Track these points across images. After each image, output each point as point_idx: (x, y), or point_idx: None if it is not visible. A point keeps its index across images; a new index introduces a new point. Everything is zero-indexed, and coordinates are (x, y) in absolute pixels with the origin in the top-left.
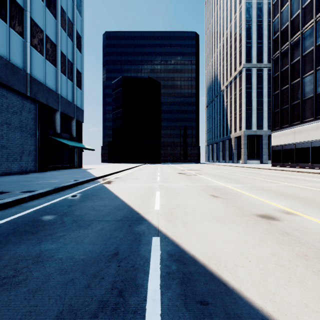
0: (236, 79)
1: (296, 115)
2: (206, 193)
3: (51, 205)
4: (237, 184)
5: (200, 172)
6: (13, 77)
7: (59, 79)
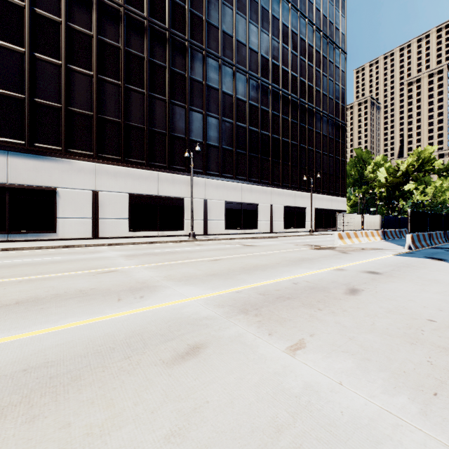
0: None
1: None
2: (351, 297)
3: None
4: (163, 289)
5: None
6: None
7: None
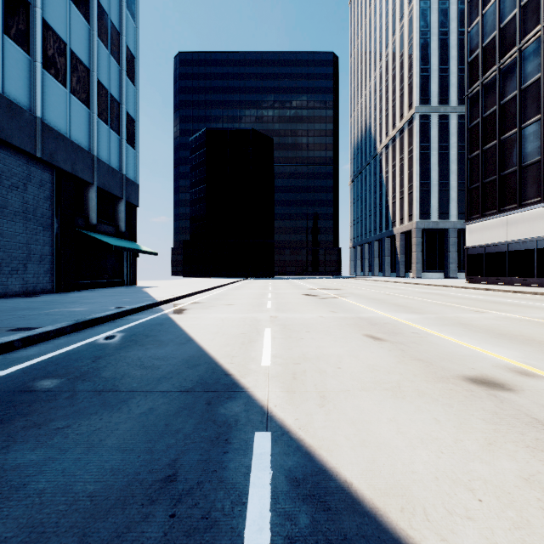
0: (403, 132)
1: (510, 194)
2: (359, 332)
3: (60, 356)
4: (413, 314)
5: (342, 292)
6: (11, 123)
7: (95, 129)
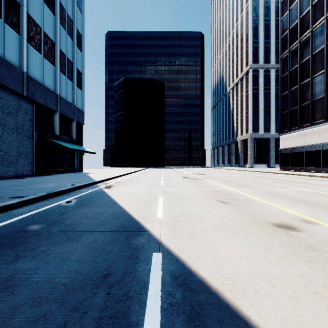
0: (242, 80)
1: (306, 117)
2: (214, 199)
3: (41, 212)
4: (246, 188)
5: (205, 176)
6: (8, 75)
7: (58, 78)
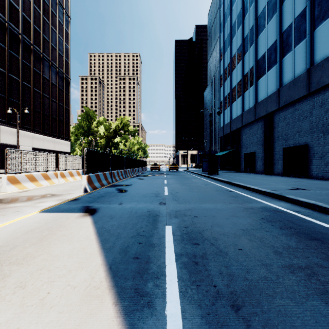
0: None
1: None
2: None
3: None
4: None
5: None
6: None
7: None
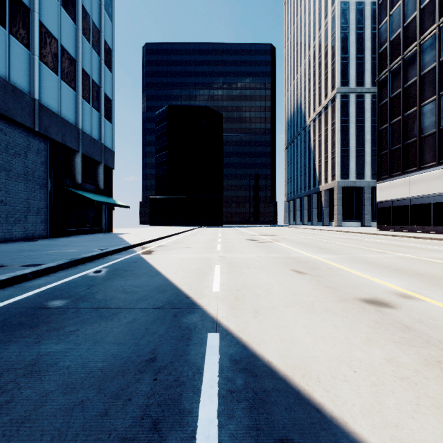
0: (327, 109)
1: (412, 159)
2: (287, 268)
3: (63, 284)
4: (330, 254)
5: (277, 238)
6: (15, 104)
7: (80, 108)
